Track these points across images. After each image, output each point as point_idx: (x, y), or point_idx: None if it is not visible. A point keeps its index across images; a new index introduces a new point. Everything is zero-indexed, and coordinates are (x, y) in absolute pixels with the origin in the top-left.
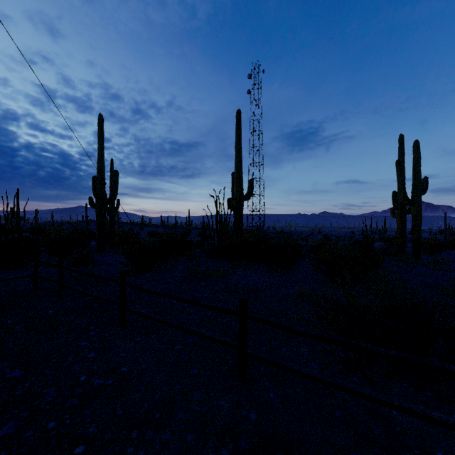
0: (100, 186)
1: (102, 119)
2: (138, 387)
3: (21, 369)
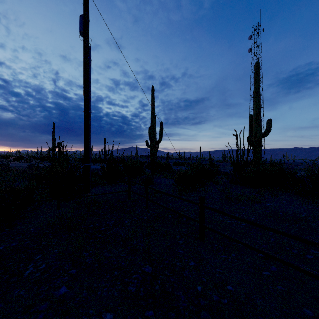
0: (152, 133)
1: (153, 89)
2: (257, 315)
3: (149, 265)
